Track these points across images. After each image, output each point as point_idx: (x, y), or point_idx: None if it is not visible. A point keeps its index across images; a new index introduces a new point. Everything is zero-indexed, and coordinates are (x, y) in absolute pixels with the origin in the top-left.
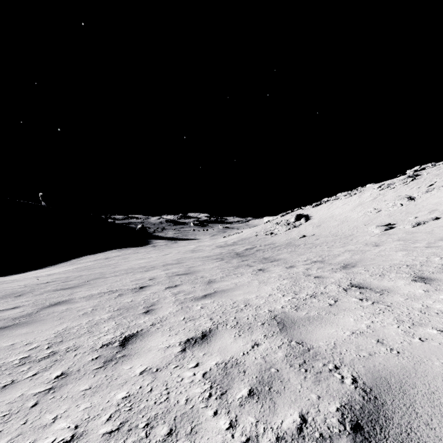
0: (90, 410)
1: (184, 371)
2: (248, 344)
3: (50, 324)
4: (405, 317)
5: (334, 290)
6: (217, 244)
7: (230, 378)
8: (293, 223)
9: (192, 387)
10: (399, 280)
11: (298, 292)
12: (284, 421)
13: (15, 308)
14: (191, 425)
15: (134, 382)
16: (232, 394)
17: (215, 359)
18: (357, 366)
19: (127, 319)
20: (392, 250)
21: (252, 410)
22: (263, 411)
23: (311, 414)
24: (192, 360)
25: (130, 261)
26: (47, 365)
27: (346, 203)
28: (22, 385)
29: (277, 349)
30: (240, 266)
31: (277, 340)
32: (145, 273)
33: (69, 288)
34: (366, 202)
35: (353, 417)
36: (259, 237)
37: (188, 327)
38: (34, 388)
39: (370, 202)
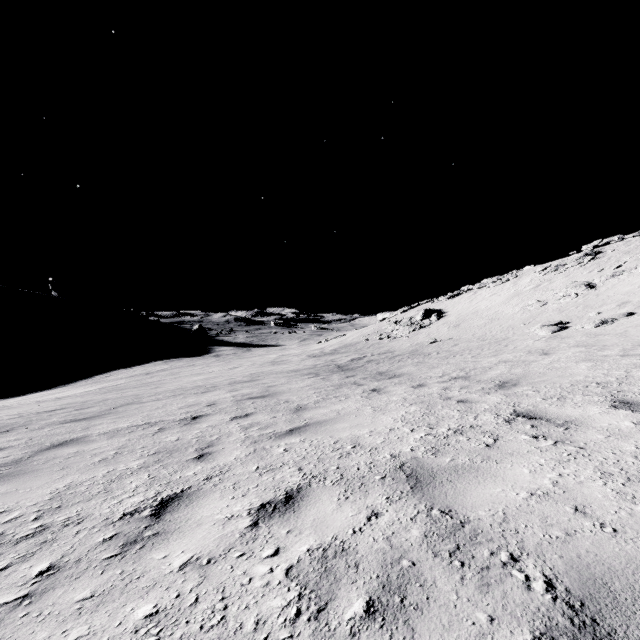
0: None
1: (254, 563)
2: (360, 513)
3: (47, 477)
4: (612, 467)
5: (491, 422)
6: (308, 353)
7: (332, 579)
8: (420, 322)
9: (266, 597)
10: (590, 406)
11: (435, 425)
12: None
13: None
14: None
15: (169, 585)
16: (337, 610)
17: (307, 541)
18: (549, 556)
19: (167, 469)
20: (570, 361)
21: None
22: None
23: None
24: (269, 542)
25: (181, 377)
26: (28, 551)
27: (496, 292)
28: None
29: (410, 523)
30: (344, 385)
31: (408, 506)
32: (202, 395)
33: (84, 420)
34: (525, 291)
35: None
36: (370, 343)
37: (264, 483)
38: None
39: (531, 291)
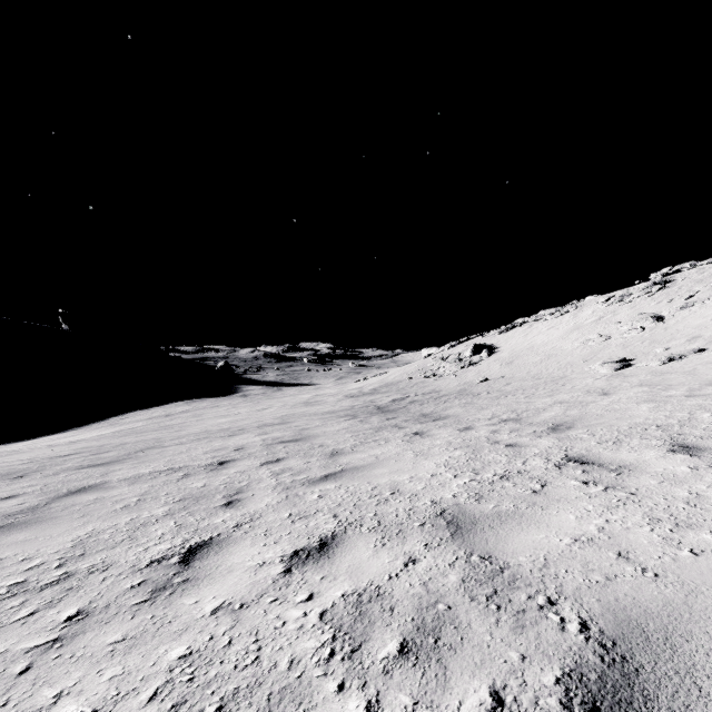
0: (121, 681)
1: (288, 608)
2: (397, 560)
3: (67, 525)
4: (662, 513)
5: (540, 467)
6: (345, 393)
7: (366, 622)
8: (469, 359)
9: (300, 639)
10: (647, 450)
11: (480, 470)
12: (463, 702)
13: (10, 498)
14: (297, 710)
15: (201, 628)
16: (371, 650)
17: (342, 587)
18: (587, 600)
19: (194, 516)
20: (631, 402)
21: (407, 681)
22: (425, 683)
23: (510, 689)
24: (302, 588)
25: (205, 420)
26: (54, 598)
27: (554, 326)
28: (7, 634)
29: (448, 568)
30: (384, 428)
31: (446, 552)
32: (229, 439)
33: (102, 465)
34: (586, 324)
35: (586, 695)
36: (414, 381)
37: (297, 530)
38: (27, 639)
39: (593, 324)
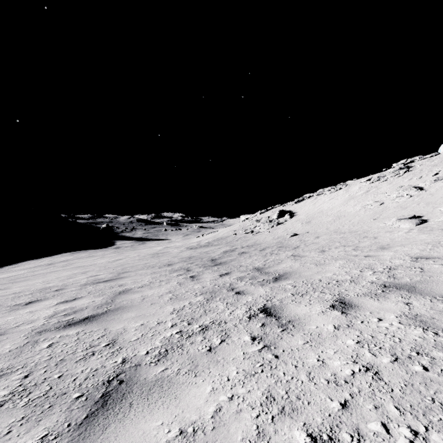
0: None
1: None
2: None
3: None
4: None
5: None
6: (188, 245)
7: None
8: (276, 220)
9: None
10: None
11: None
12: None
13: None
14: None
15: None
16: None
17: None
18: None
19: None
20: None
21: None
22: None
23: None
24: None
25: (57, 271)
26: None
27: (333, 197)
28: None
29: None
30: (217, 293)
31: None
32: (15, 311)
33: None
34: (358, 195)
35: None
36: (238, 236)
37: None
38: None
39: (363, 195)
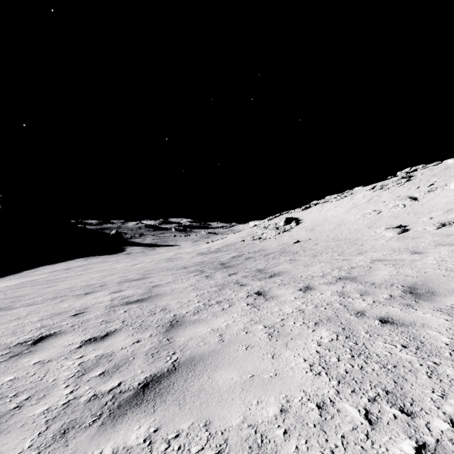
0: None
1: None
2: None
3: None
4: None
5: None
6: (198, 251)
7: None
8: (283, 227)
9: None
10: None
11: (403, 398)
12: None
13: None
14: None
15: None
16: None
17: None
18: None
19: None
20: None
21: None
22: None
23: None
24: None
25: (85, 274)
26: None
27: (338, 205)
28: None
29: None
30: (227, 285)
31: None
32: (82, 297)
33: None
34: (361, 204)
35: None
36: (246, 243)
37: None
38: None
39: (365, 204)
